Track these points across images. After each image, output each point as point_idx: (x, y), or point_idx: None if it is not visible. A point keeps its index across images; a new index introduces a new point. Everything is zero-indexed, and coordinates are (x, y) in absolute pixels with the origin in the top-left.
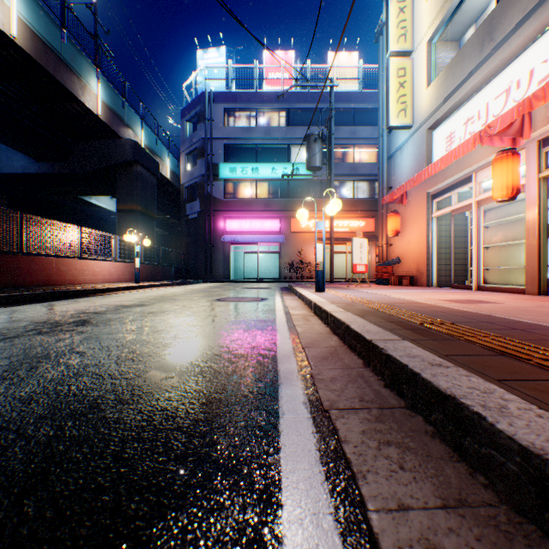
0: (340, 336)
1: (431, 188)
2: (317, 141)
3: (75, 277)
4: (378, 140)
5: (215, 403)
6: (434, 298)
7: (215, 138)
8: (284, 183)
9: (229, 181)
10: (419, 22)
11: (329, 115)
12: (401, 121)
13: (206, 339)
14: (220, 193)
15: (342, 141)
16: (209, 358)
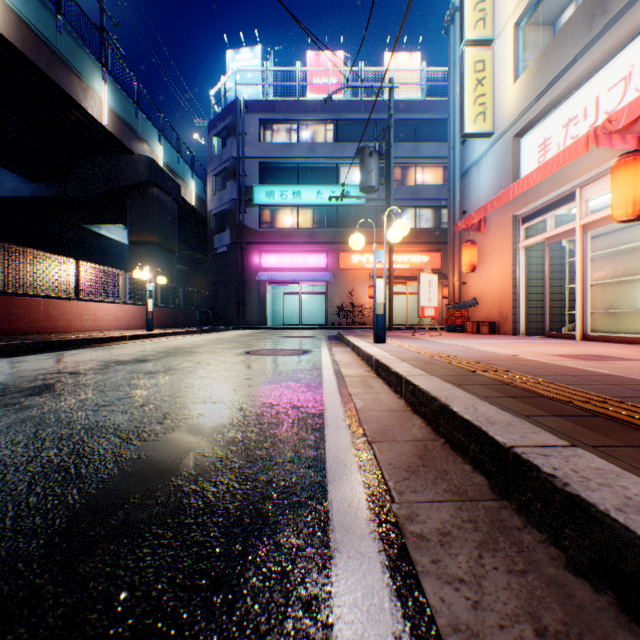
0: (426, 419)
1: (518, 210)
2: (373, 156)
3: (70, 323)
4: (449, 153)
5: (175, 639)
6: (538, 351)
7: (249, 156)
8: (331, 210)
9: (265, 207)
10: (503, 2)
11: (388, 123)
12: (480, 127)
13: (212, 422)
14: (254, 222)
15: (402, 160)
16: (205, 467)
